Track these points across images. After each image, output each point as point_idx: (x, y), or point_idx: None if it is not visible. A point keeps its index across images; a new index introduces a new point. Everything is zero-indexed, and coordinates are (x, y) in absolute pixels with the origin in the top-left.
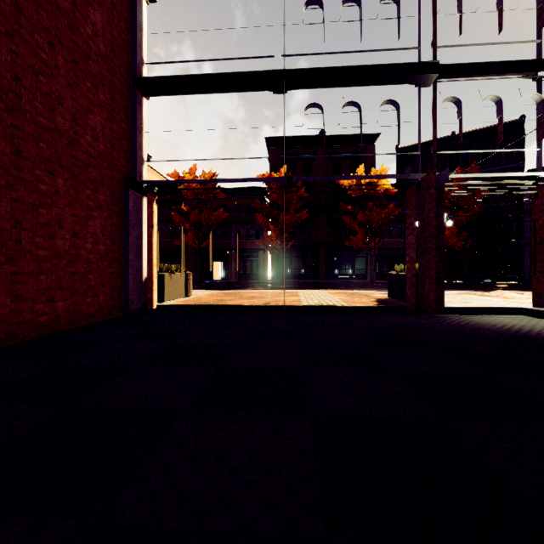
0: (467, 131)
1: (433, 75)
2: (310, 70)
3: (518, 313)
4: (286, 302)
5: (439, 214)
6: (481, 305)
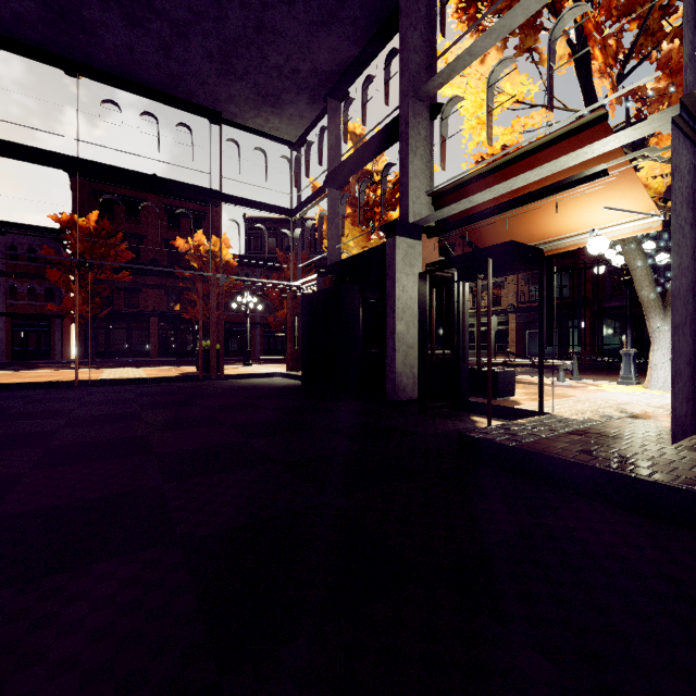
0: (306, 217)
1: (218, 200)
2: (107, 166)
3: (278, 376)
4: (83, 378)
5: (222, 305)
6: (259, 372)
